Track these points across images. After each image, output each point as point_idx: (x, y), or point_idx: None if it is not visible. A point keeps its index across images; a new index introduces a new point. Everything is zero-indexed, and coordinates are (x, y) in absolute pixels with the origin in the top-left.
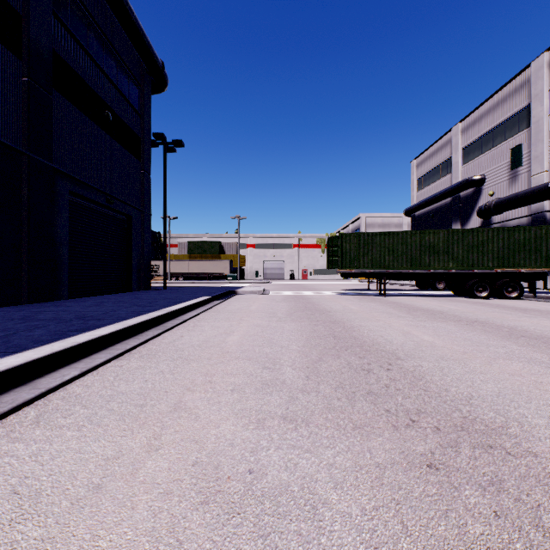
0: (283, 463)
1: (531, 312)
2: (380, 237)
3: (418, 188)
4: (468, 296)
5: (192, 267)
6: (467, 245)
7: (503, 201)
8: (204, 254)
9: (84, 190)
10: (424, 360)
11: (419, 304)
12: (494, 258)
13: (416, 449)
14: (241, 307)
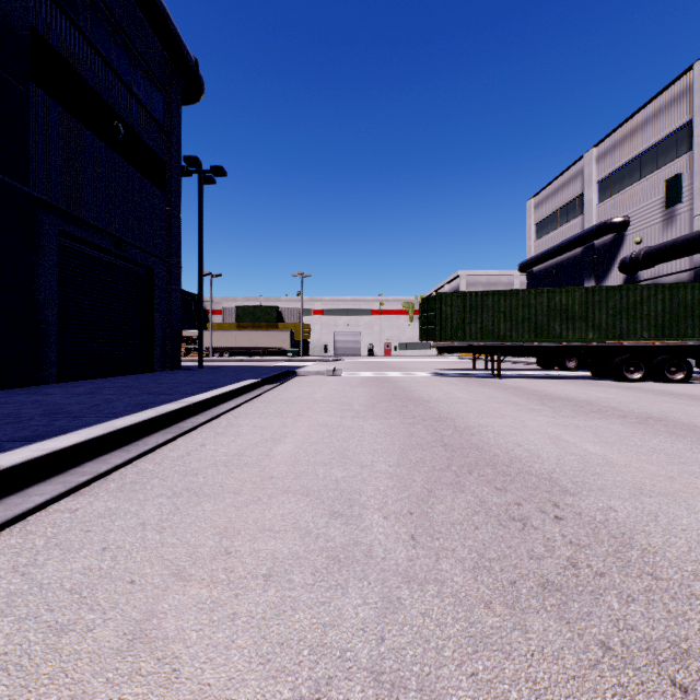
0: None
1: None
2: (493, 298)
3: (538, 236)
4: (615, 379)
5: (240, 340)
6: (612, 308)
7: (656, 250)
8: (257, 323)
9: (82, 230)
10: (611, 495)
11: (552, 390)
12: (651, 326)
13: None
14: (302, 394)
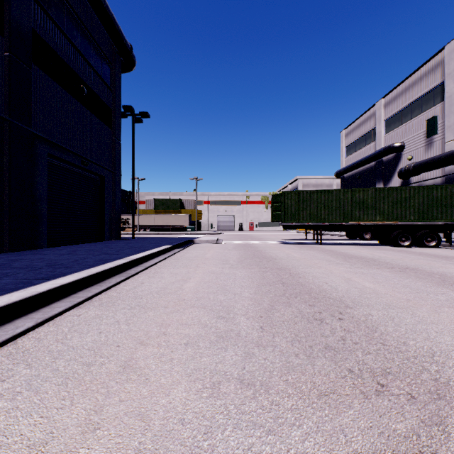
0: (242, 452)
1: (452, 259)
2: (317, 194)
3: (347, 154)
4: (393, 245)
5: (157, 220)
6: (391, 201)
7: (420, 164)
8: (168, 210)
9: (62, 153)
10: (372, 308)
11: (352, 252)
12: (415, 212)
13: (396, 427)
14: (198, 254)
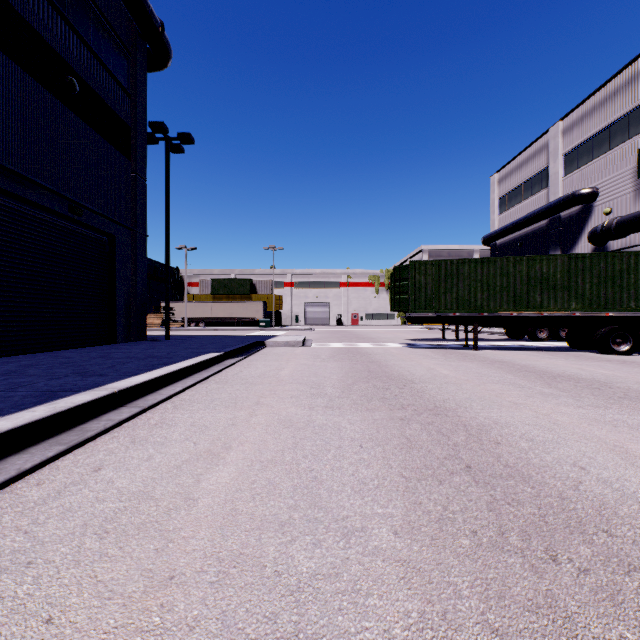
0: None
1: None
2: (469, 266)
3: (501, 210)
4: (599, 351)
5: (216, 310)
6: (597, 276)
7: (630, 219)
8: (232, 295)
9: (27, 189)
10: None
11: (543, 365)
12: (638, 295)
13: None
14: (266, 371)
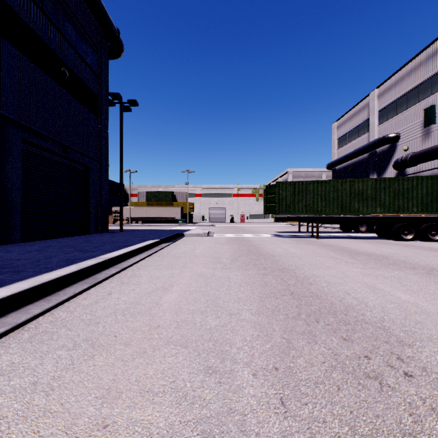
0: None
1: None
2: (313, 185)
3: (339, 146)
4: (394, 239)
5: (149, 213)
6: (393, 192)
7: (418, 154)
8: (160, 202)
9: (39, 139)
10: None
11: (355, 247)
12: (418, 204)
13: None
14: (187, 250)
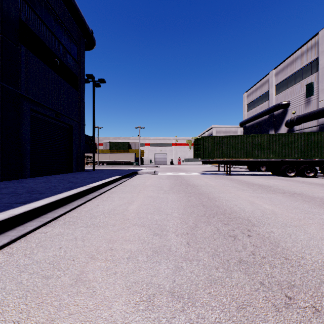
0: None
1: None
2: (227, 139)
3: (248, 110)
4: (282, 175)
5: (111, 157)
6: (281, 143)
7: (301, 117)
8: (119, 149)
9: (41, 108)
10: (273, 226)
11: (253, 181)
12: (298, 151)
13: None
14: (140, 183)
